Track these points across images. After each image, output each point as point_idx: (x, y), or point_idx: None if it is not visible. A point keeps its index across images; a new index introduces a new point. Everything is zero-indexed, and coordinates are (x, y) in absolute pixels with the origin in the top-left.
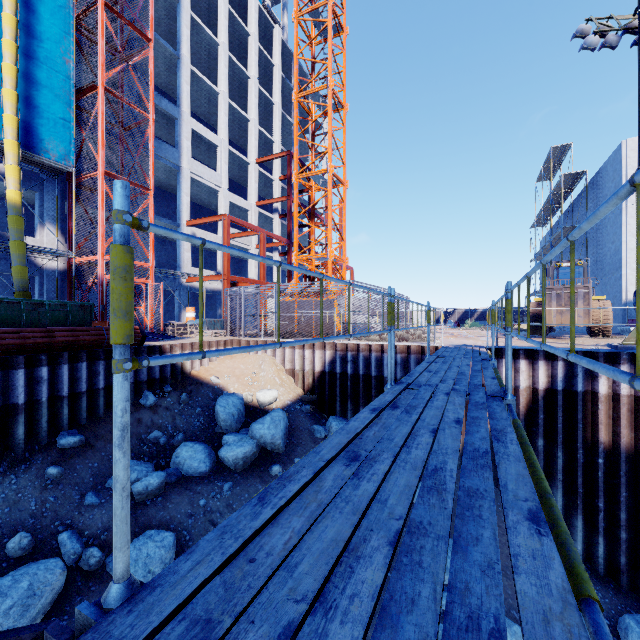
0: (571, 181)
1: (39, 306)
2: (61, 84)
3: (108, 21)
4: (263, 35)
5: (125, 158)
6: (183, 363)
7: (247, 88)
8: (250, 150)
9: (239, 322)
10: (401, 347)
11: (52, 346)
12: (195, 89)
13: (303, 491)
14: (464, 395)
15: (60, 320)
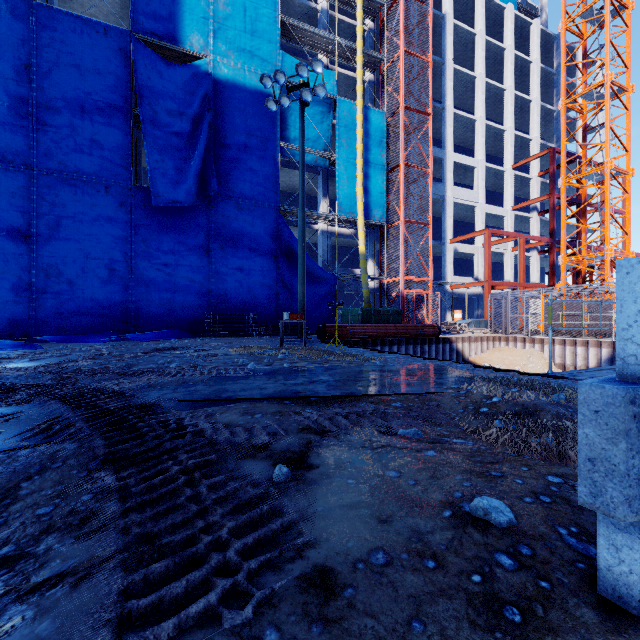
0: None
1: (378, 312)
2: (380, 171)
3: (405, 118)
4: (518, 37)
5: (409, 203)
6: (463, 351)
7: (501, 99)
8: (505, 158)
9: (504, 322)
10: None
11: (397, 335)
12: (454, 125)
13: (594, 371)
14: None
15: (386, 320)
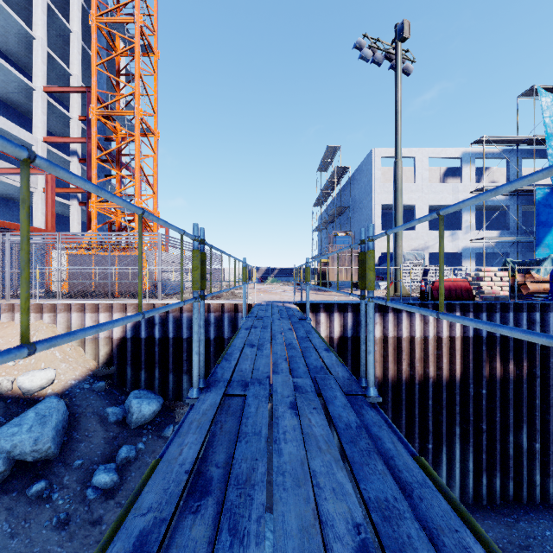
0: (340, 173)
1: None
2: None
3: None
4: None
5: None
6: None
7: None
8: (35, 73)
9: (1, 280)
10: (215, 306)
11: None
12: None
13: None
14: (318, 404)
15: None
